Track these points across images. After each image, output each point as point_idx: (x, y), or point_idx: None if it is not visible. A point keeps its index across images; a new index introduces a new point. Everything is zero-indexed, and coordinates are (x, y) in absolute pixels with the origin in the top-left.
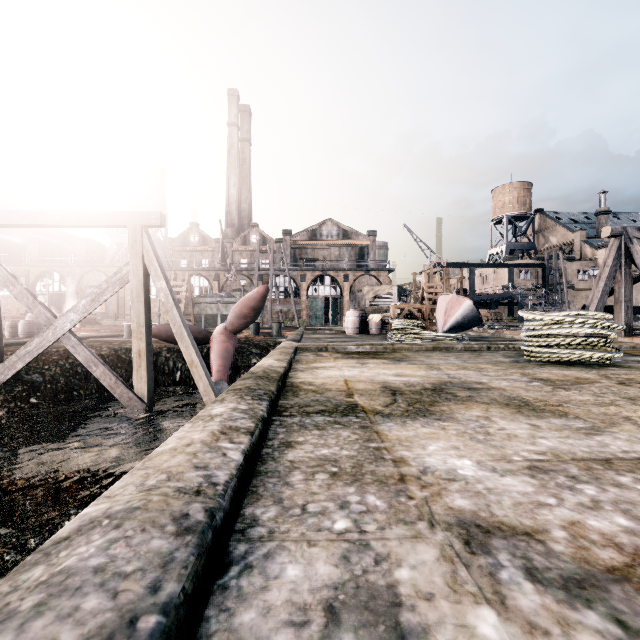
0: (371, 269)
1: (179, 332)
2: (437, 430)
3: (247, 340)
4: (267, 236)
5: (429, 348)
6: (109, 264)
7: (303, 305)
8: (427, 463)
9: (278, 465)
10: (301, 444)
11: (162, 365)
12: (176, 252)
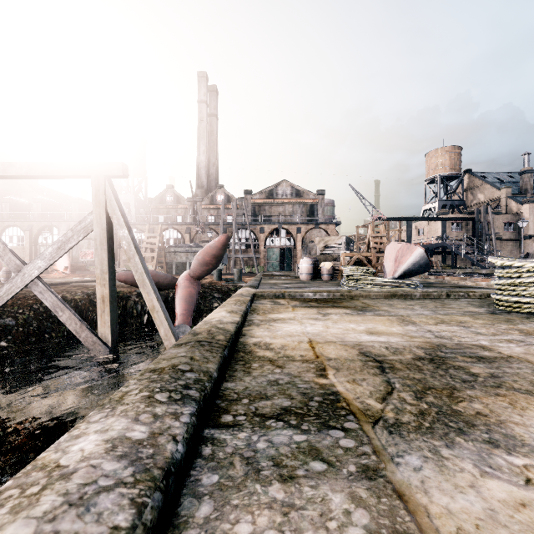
0: (320, 223)
1: (141, 279)
2: (522, 489)
3: (210, 285)
4: (231, 195)
5: (387, 295)
6: None
7: (261, 254)
8: None
9: None
10: None
11: (131, 308)
12: (155, 210)
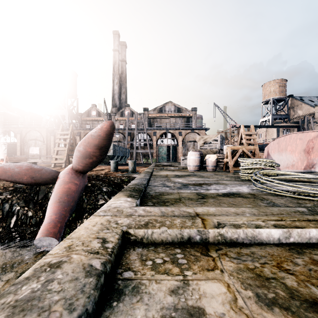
0: (195, 128)
1: None
2: None
3: (105, 176)
4: (134, 111)
5: None
6: (41, 126)
7: (154, 150)
8: None
9: None
10: None
11: None
12: (84, 121)
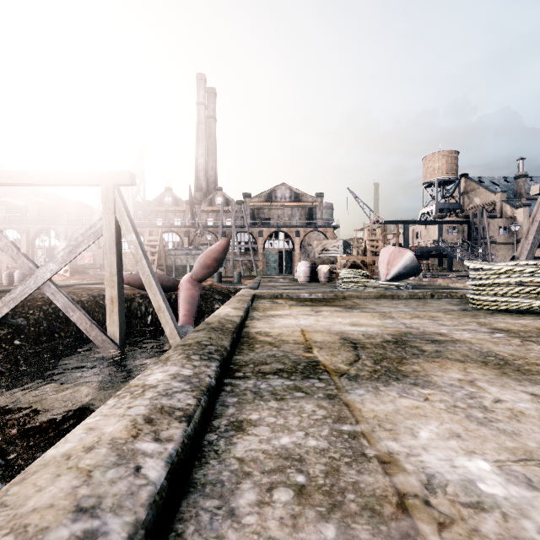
0: (319, 226)
1: (148, 281)
2: (420, 402)
3: (211, 287)
4: (230, 198)
5: (376, 296)
6: None
7: (260, 257)
8: (428, 466)
9: (222, 468)
10: (255, 425)
11: (135, 310)
12: (153, 212)
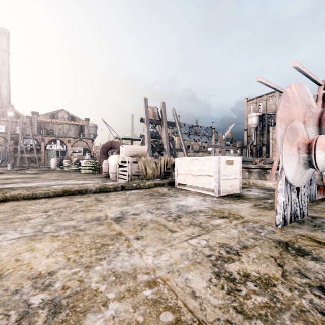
0: (83, 138)
1: None
2: None
3: None
4: (20, 113)
5: (61, 171)
6: None
7: (42, 154)
8: None
9: None
10: None
11: None
12: None
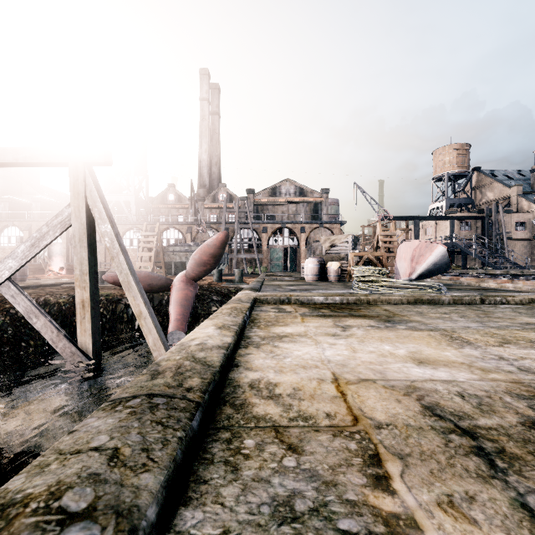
0: (325, 222)
1: (126, 280)
2: None
3: (210, 287)
4: (233, 194)
5: (410, 300)
6: None
7: (264, 254)
8: None
9: None
10: None
11: (121, 313)
12: (156, 209)
